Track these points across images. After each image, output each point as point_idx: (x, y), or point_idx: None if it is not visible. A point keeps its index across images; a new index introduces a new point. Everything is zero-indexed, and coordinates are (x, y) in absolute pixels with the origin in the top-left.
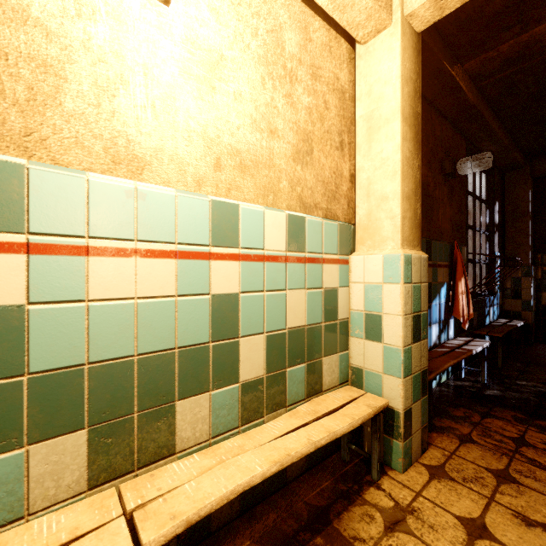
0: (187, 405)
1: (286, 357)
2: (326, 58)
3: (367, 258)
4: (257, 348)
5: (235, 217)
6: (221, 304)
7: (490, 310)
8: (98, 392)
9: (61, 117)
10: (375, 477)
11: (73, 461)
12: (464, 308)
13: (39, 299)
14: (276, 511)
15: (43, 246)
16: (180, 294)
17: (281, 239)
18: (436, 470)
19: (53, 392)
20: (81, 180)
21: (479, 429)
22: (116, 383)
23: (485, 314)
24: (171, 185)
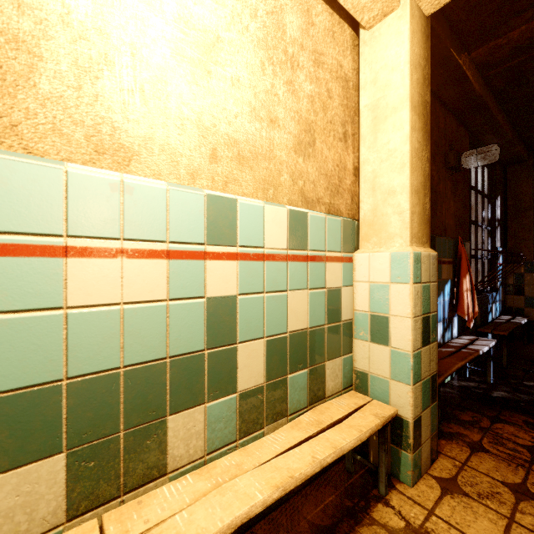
0: (179, 420)
1: (287, 363)
2: (329, 44)
3: (372, 255)
4: (256, 354)
5: (233, 213)
6: (217, 308)
7: (493, 307)
8: (78, 411)
9: (36, 100)
10: (383, 492)
11: (49, 490)
12: (469, 306)
13: (8, 308)
14: (277, 531)
15: (14, 247)
16: (172, 298)
17: (282, 236)
18: (448, 483)
19: (25, 413)
20: (58, 171)
21: (490, 436)
22: (99, 399)
23: (487, 311)
24: (161, 178)
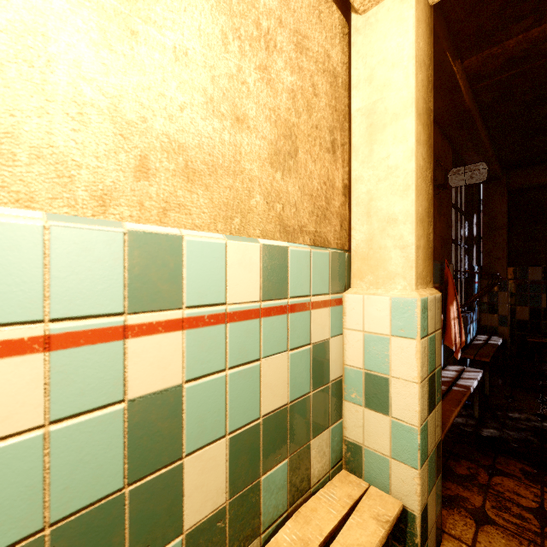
0: None
1: (260, 460)
2: (314, 25)
3: (368, 298)
4: (214, 464)
5: (176, 258)
6: (148, 413)
7: (471, 328)
8: None
9: None
10: None
11: None
12: (456, 335)
13: None
14: None
15: None
16: (56, 419)
17: (253, 283)
18: None
19: None
20: None
21: (492, 497)
22: None
23: (467, 332)
24: (35, 205)
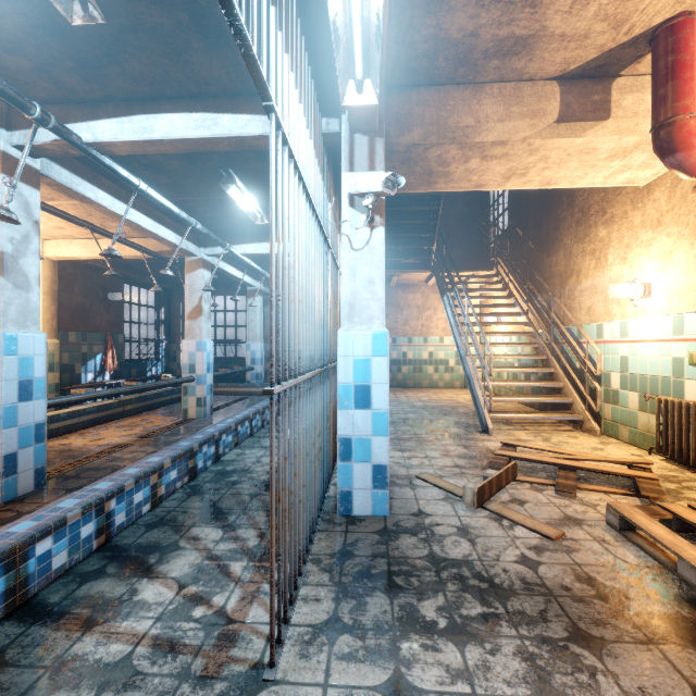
0: None
1: None
2: None
3: None
4: None
5: None
6: None
7: (154, 369)
8: None
9: None
10: None
11: None
12: (111, 365)
13: None
14: None
15: None
16: None
17: None
18: None
19: None
20: None
21: None
22: None
23: (146, 370)
24: None
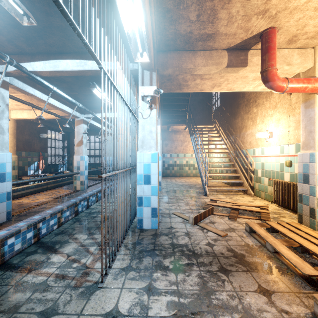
0: None
1: None
2: None
3: None
4: None
5: None
6: None
7: (61, 168)
8: None
9: None
10: None
11: None
12: (41, 166)
13: None
14: None
15: None
16: None
17: None
18: None
19: None
20: None
21: None
22: None
23: (58, 169)
24: None
